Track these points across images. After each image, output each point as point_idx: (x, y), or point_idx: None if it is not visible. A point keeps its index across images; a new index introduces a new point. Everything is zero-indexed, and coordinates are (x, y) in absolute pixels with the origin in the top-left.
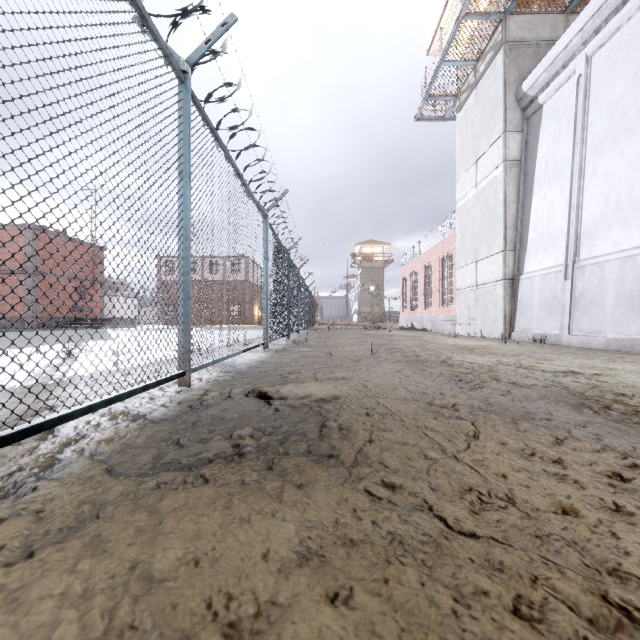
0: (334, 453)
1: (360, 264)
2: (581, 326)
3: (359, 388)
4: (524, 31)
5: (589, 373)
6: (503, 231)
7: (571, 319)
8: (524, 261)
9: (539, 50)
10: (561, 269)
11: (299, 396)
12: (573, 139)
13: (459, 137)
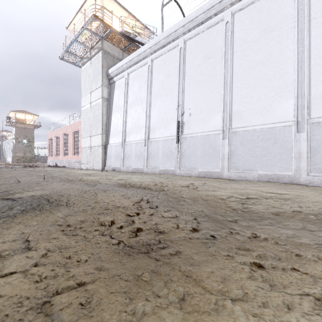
0: (59, 204)
1: (15, 124)
2: (126, 164)
3: (53, 190)
4: (109, 49)
5: (125, 179)
6: (102, 126)
7: (123, 162)
8: (109, 139)
9: (114, 59)
10: (121, 144)
11: (28, 196)
12: (124, 99)
13: (83, 77)
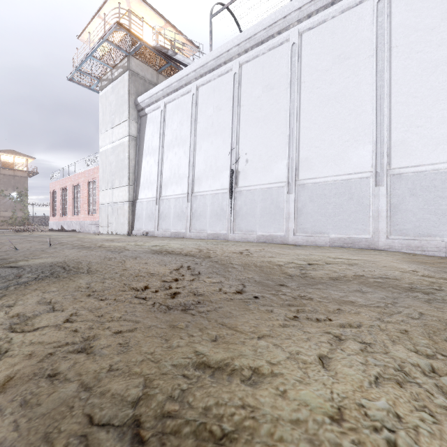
0: (78, 272)
1: None
2: (162, 227)
3: (67, 257)
4: (139, 69)
5: (161, 245)
6: (128, 174)
7: (159, 223)
8: (139, 192)
9: (146, 83)
10: (155, 199)
11: (37, 263)
12: (159, 139)
13: (101, 107)
